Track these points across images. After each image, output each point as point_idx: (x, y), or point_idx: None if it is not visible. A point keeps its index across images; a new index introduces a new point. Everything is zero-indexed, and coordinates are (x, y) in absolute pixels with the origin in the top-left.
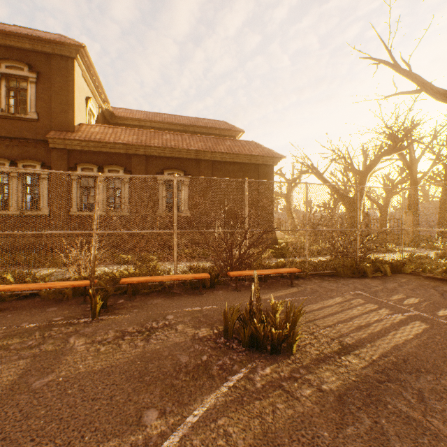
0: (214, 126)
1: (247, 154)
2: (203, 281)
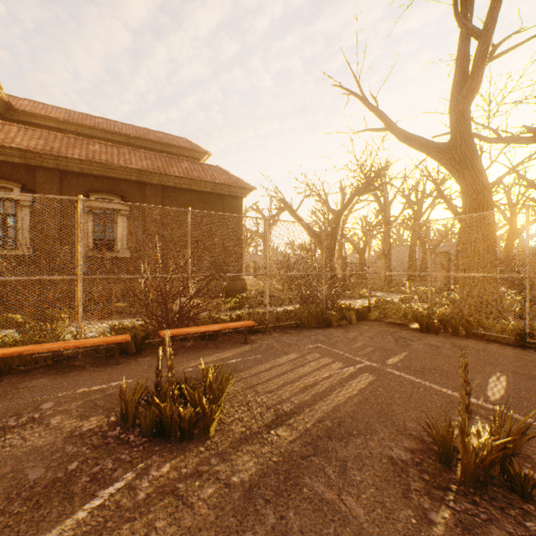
0: (170, 142)
1: (209, 180)
2: (125, 346)
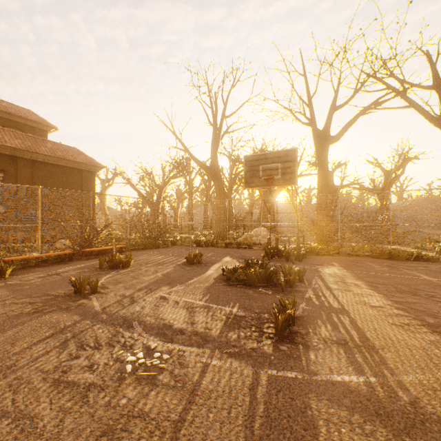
0: (18, 113)
1: (72, 160)
2: (64, 257)
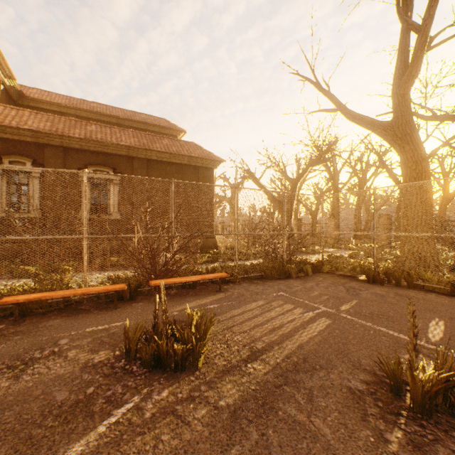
0: (153, 122)
1: (186, 154)
2: (121, 293)
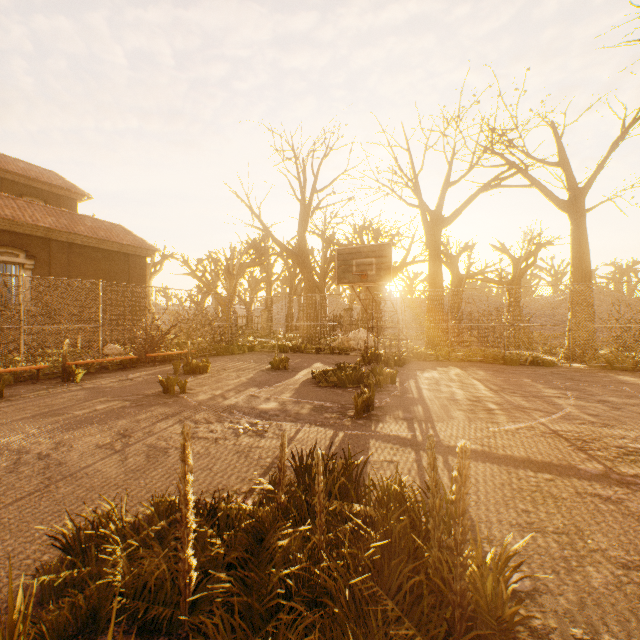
0: (41, 177)
1: (118, 242)
2: (127, 363)
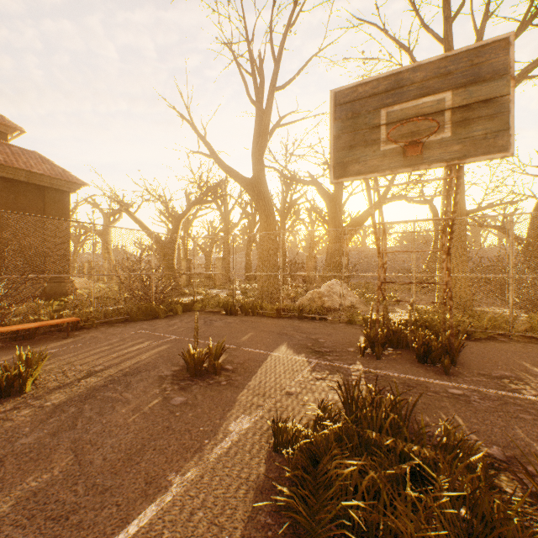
0: None
1: (23, 168)
2: None
